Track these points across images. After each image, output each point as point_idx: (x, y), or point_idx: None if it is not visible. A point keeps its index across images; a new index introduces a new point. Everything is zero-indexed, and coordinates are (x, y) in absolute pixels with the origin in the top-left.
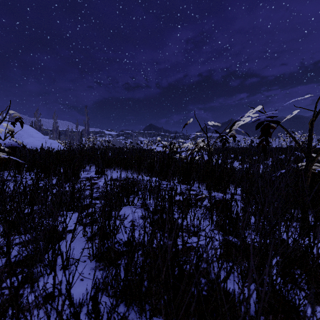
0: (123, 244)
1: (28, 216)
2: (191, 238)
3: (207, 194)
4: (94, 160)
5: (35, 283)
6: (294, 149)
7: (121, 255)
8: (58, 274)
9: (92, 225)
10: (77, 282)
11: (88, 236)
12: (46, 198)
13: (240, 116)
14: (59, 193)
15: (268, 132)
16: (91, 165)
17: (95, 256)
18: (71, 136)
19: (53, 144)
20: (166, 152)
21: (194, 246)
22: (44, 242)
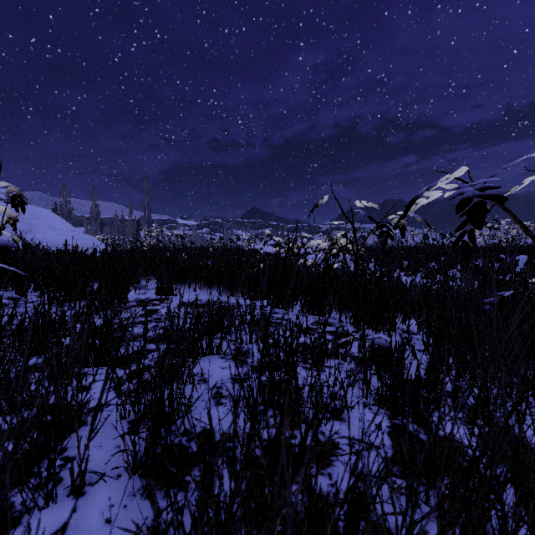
0: (198, 436)
1: (17, 380)
2: (330, 423)
3: (354, 331)
4: (155, 269)
5: (12, 530)
6: (498, 249)
7: (193, 462)
8: (62, 508)
9: (133, 404)
10: (97, 528)
11: (131, 419)
12: (59, 341)
13: (423, 189)
14: (83, 332)
15: (482, 218)
16: (150, 277)
17: (139, 465)
18: (121, 227)
19: (87, 242)
20: (281, 255)
21: (335, 442)
22: (30, 445)
